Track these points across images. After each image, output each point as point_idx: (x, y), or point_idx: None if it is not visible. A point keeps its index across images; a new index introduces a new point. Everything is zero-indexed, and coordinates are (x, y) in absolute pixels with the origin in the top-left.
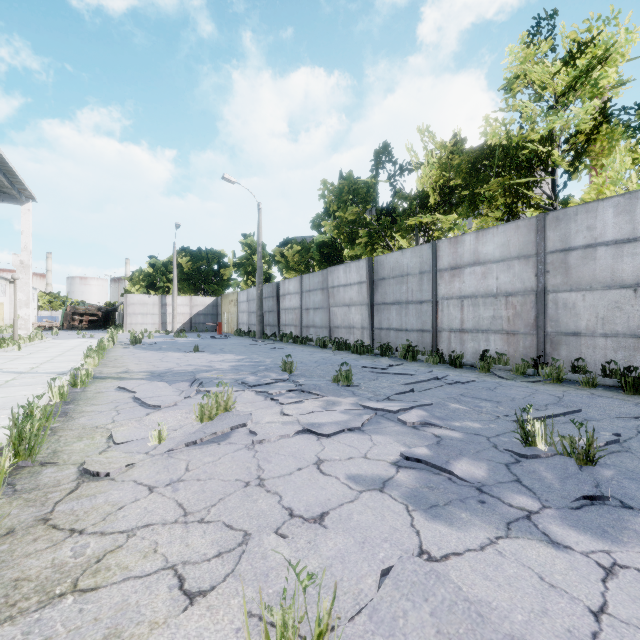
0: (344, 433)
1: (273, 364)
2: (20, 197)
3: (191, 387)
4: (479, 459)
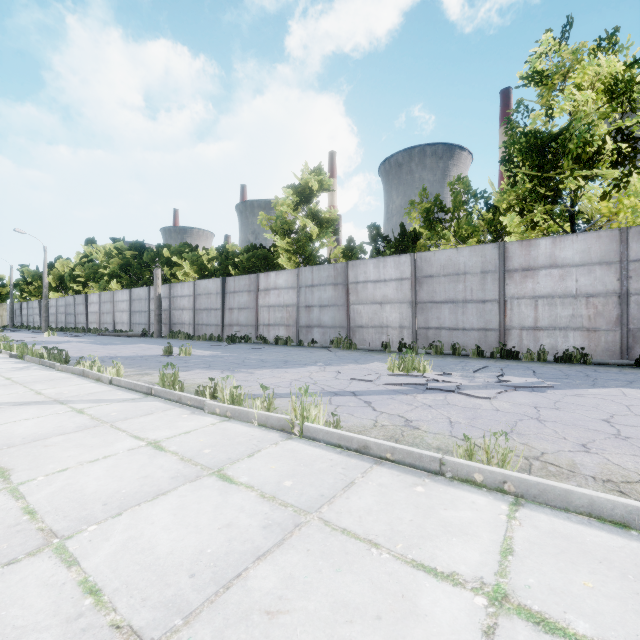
0: None
1: None
2: None
3: None
4: None
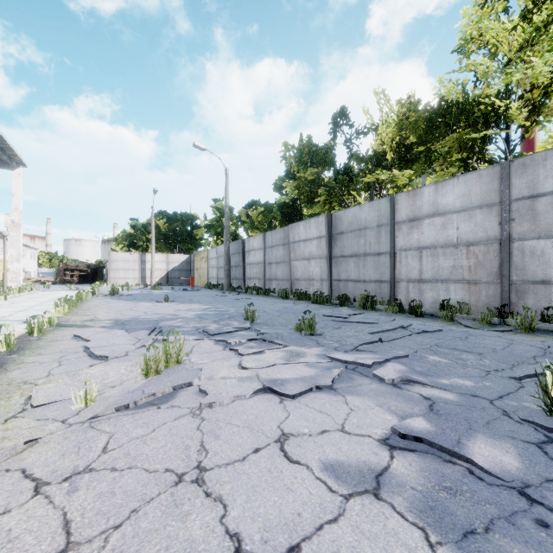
0: (312, 393)
1: (236, 313)
2: (11, 162)
3: (149, 335)
4: (498, 436)
